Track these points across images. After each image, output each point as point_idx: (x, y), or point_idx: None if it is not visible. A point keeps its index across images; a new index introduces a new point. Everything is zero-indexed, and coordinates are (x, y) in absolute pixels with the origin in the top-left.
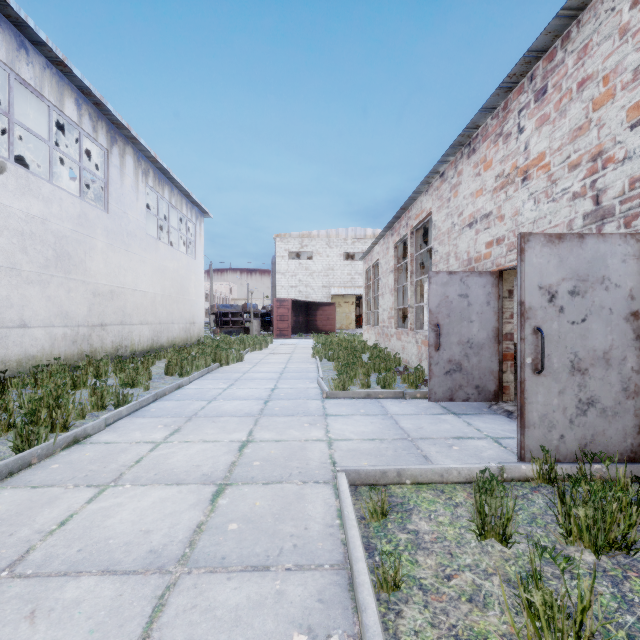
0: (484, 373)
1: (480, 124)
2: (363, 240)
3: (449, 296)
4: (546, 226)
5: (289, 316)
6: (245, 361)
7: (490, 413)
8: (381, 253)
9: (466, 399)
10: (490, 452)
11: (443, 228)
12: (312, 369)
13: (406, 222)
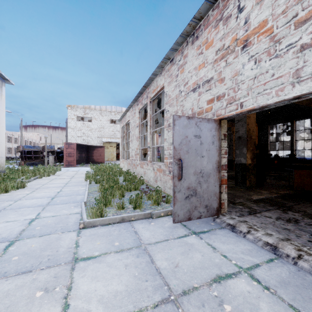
0: (210, 195)
1: (203, 16)
2: (120, 113)
3: (188, 136)
4: (268, 79)
5: (75, 153)
6: (28, 187)
7: (218, 227)
8: (131, 116)
9: (199, 216)
10: (264, 307)
11: (172, 95)
12: (81, 191)
13: (146, 95)
